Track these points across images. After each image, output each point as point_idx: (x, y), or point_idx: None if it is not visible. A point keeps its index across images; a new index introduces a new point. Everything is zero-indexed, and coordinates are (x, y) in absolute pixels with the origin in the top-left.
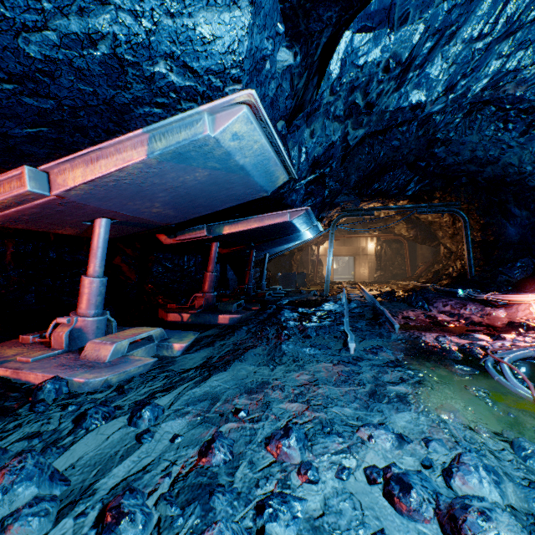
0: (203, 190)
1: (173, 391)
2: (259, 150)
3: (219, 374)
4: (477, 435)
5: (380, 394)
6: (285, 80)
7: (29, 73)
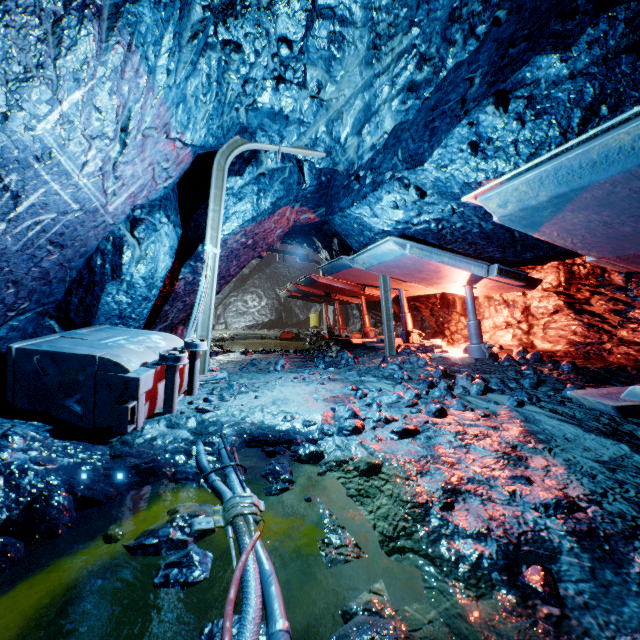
0: (627, 208)
1: (547, 412)
2: (531, 184)
3: (576, 427)
4: (347, 454)
5: (441, 464)
6: (540, 70)
7: (504, 229)
